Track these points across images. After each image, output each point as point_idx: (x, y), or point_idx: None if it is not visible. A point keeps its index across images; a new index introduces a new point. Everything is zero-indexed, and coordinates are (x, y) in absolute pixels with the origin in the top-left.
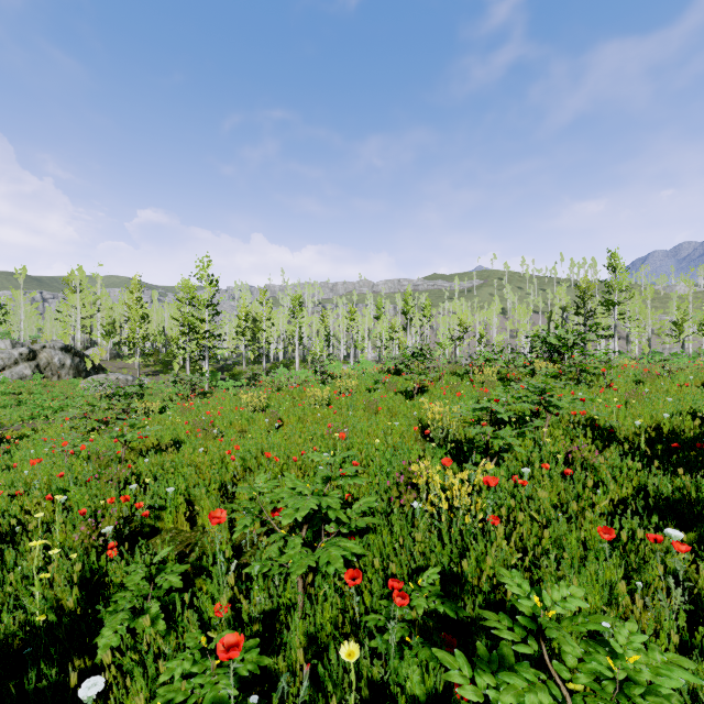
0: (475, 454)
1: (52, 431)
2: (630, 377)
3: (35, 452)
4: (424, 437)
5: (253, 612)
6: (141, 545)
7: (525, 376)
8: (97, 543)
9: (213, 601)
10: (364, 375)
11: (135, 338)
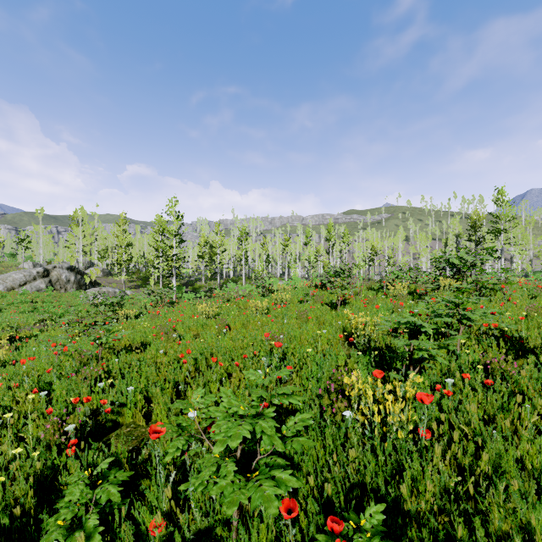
0: (396, 361)
1: (54, 332)
2: (525, 292)
3: (38, 349)
4: (347, 343)
5: (186, 534)
6: (103, 438)
7: (431, 291)
8: (57, 442)
9: (153, 511)
10: (296, 289)
11: (122, 260)
